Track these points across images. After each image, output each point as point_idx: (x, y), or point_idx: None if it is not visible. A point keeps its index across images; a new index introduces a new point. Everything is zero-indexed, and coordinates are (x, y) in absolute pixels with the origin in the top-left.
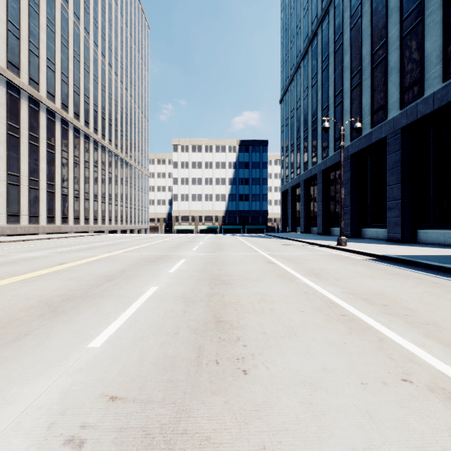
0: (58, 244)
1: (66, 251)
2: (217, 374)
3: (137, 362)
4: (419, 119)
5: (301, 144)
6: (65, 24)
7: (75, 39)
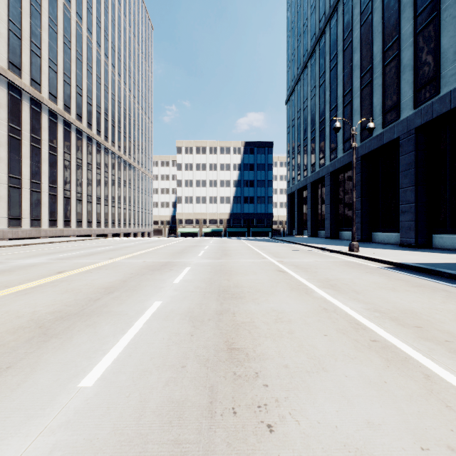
0: (59, 249)
1: (66, 257)
2: (235, 431)
3: (136, 411)
4: (435, 119)
5: (309, 146)
6: (68, 24)
7: (78, 39)
